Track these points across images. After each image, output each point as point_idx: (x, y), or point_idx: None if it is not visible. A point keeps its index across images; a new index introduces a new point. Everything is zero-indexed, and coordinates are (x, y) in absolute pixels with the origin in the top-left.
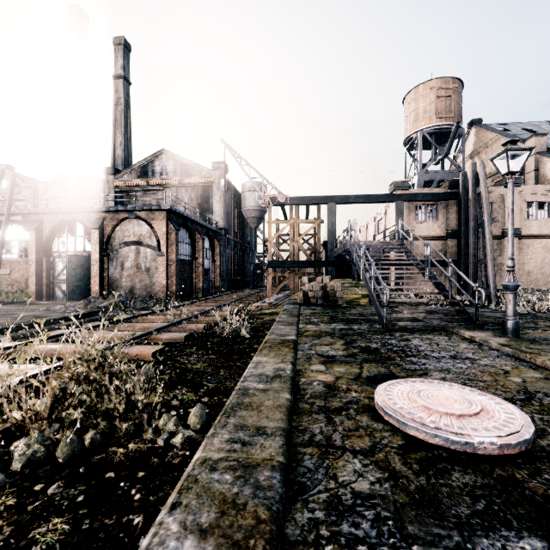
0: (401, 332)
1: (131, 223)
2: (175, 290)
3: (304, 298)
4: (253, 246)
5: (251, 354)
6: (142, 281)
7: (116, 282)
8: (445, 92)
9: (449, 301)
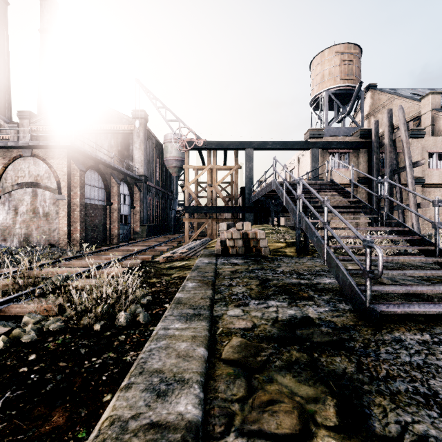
0: (406, 328)
1: (27, 161)
2: (79, 237)
3: (222, 248)
4: (174, 194)
5: (103, 398)
6: (39, 227)
7: (8, 228)
8: (348, 56)
9: None
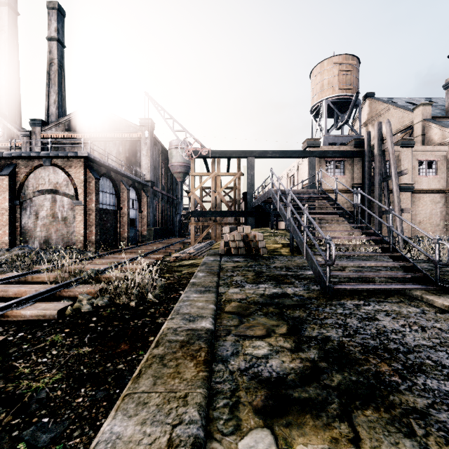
0: (351, 298)
1: (47, 170)
2: (95, 239)
3: (225, 248)
4: (179, 198)
5: (149, 338)
6: (58, 231)
7: (30, 232)
8: (346, 67)
9: (393, 254)
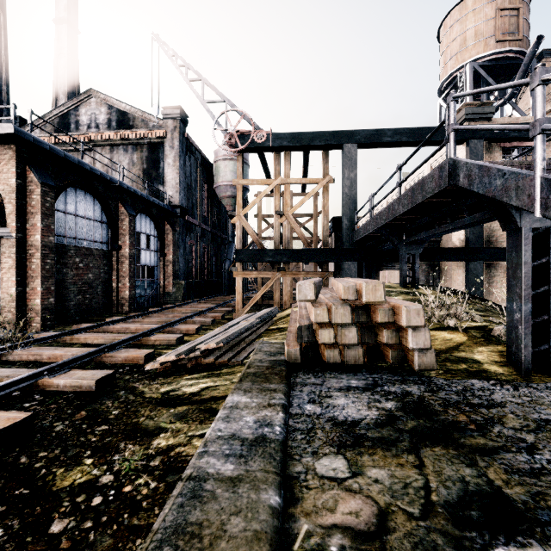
0: None
1: None
2: (41, 305)
3: (303, 346)
4: (229, 236)
5: None
6: None
7: None
8: (509, 3)
9: None
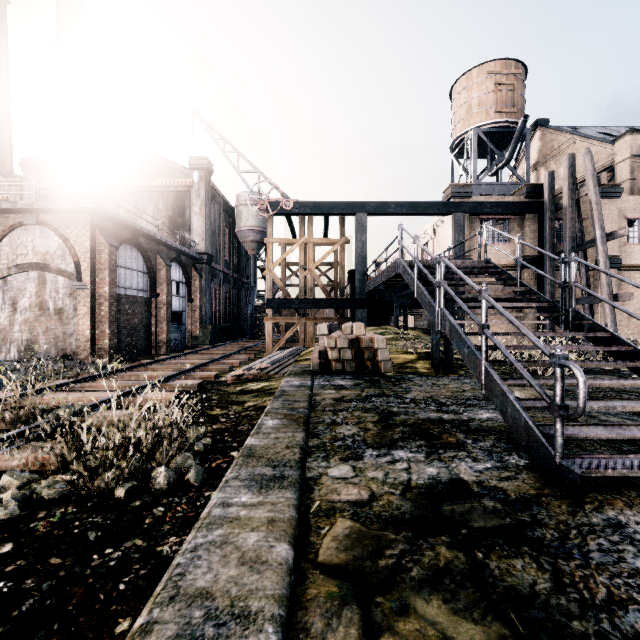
0: (625, 501)
1: (30, 232)
2: (109, 345)
3: (321, 362)
4: (251, 280)
5: (116, 627)
6: (49, 331)
7: (3, 332)
8: (506, 79)
9: None
